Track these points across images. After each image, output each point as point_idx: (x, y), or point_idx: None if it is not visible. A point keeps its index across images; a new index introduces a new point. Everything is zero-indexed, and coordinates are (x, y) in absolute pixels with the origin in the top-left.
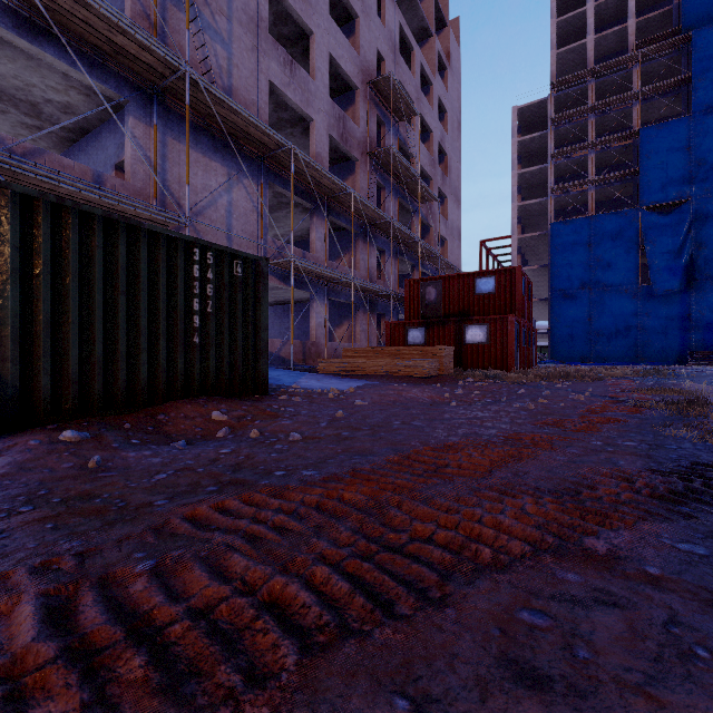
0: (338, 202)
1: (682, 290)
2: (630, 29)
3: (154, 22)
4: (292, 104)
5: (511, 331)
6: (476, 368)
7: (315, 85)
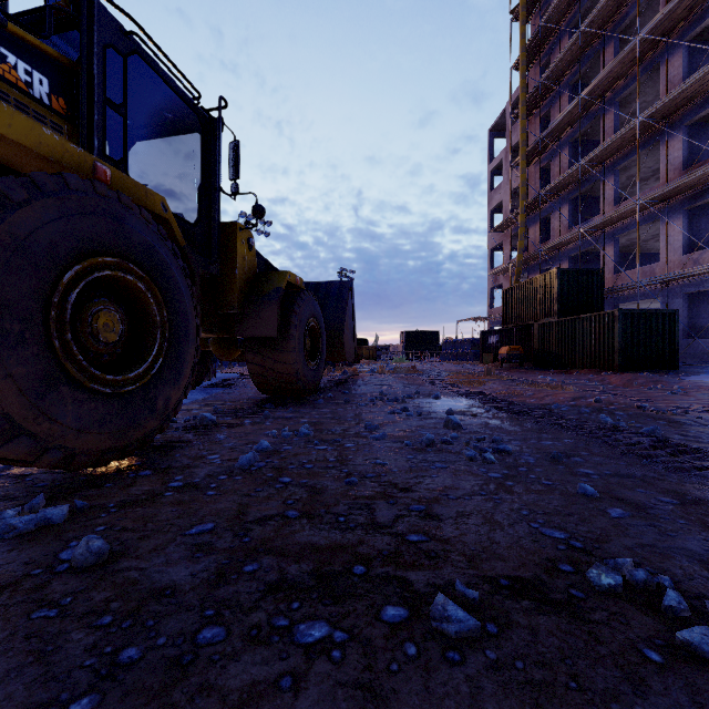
0: None
1: None
2: None
3: None
4: None
5: None
6: None
7: None
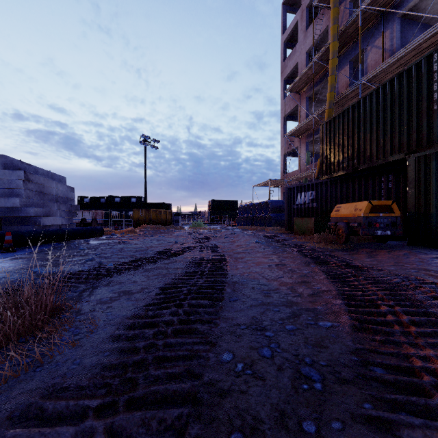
0: None
1: None
2: None
3: None
4: None
5: None
6: None
7: None
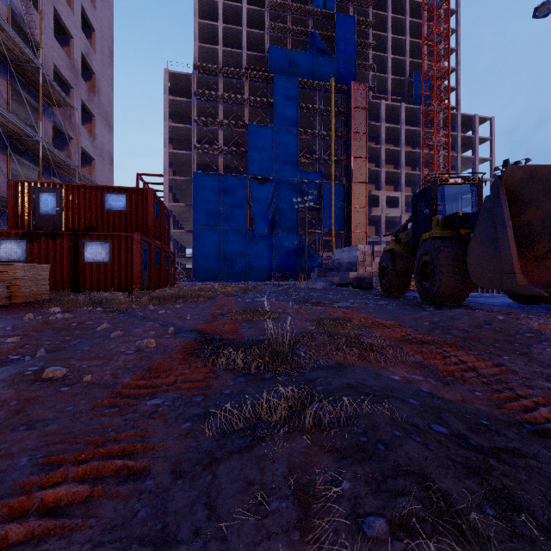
0: None
1: (269, 234)
2: (243, 55)
3: None
4: None
5: (137, 250)
6: (97, 290)
7: None
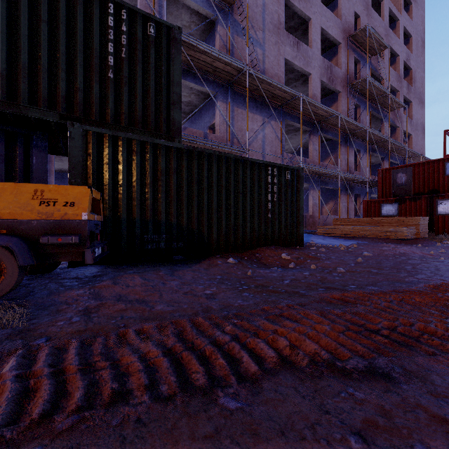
0: (327, 123)
1: None
2: None
3: (229, 48)
4: (297, 68)
5: None
6: (448, 233)
7: (312, 51)
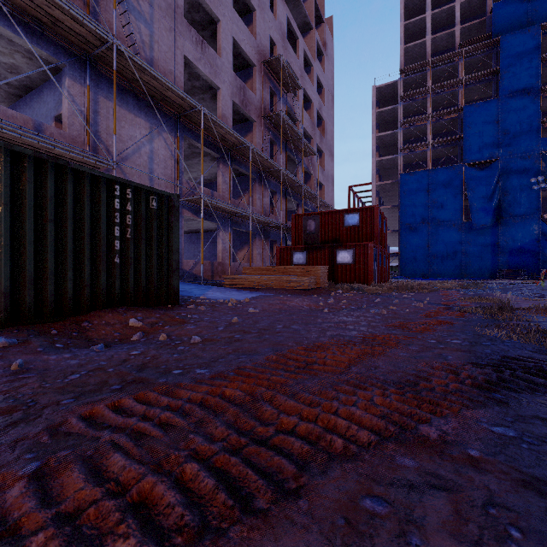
0: (239, 153)
1: (493, 225)
2: (456, 33)
3: (87, 2)
4: (203, 75)
5: (371, 254)
6: (344, 282)
7: (221, 61)
